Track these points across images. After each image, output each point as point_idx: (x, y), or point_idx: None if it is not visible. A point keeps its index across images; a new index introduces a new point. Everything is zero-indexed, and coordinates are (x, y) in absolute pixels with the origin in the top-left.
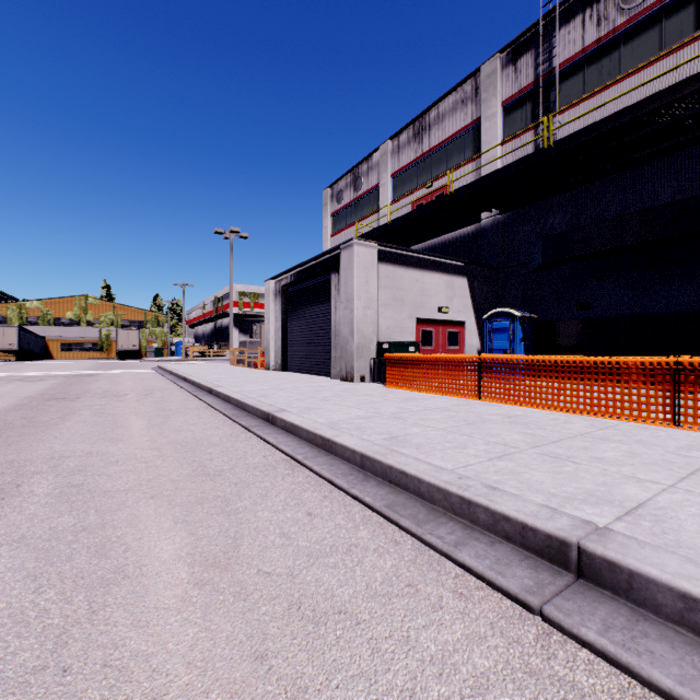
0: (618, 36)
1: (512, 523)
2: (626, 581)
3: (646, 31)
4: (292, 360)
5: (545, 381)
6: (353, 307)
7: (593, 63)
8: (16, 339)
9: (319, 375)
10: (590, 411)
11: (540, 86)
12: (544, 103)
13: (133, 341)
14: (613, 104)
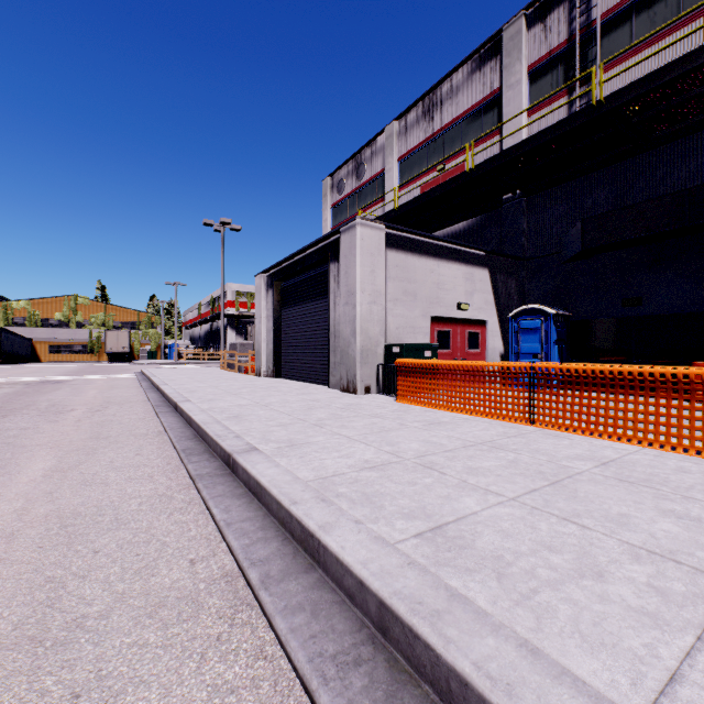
0: None
1: None
2: None
3: None
4: (286, 365)
5: (642, 403)
6: (356, 302)
7: (643, 11)
8: None
9: (316, 383)
10: None
11: (576, 43)
12: (579, 64)
13: (124, 343)
14: (670, 57)
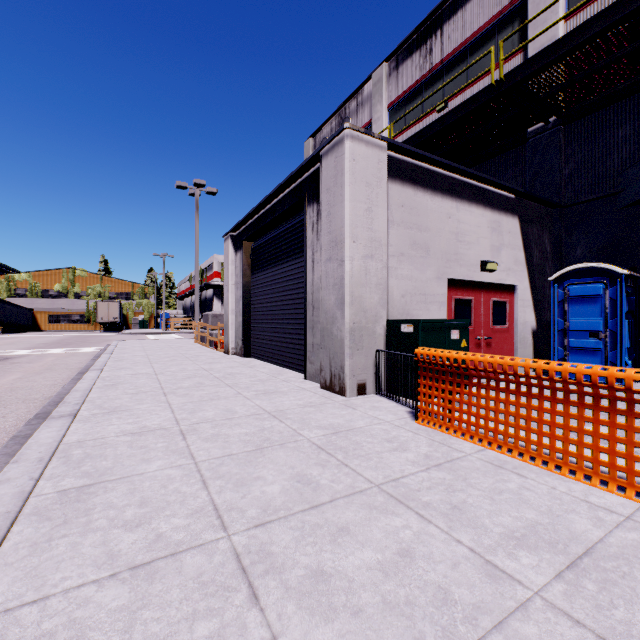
0: None
1: None
2: None
3: None
4: (256, 342)
5: None
6: (344, 256)
7: None
8: None
9: (290, 369)
10: None
11: None
12: None
13: (114, 313)
14: None
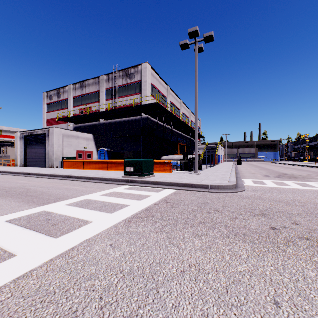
0: (128, 85)
1: (66, 176)
2: (72, 177)
3: (133, 87)
4: (29, 162)
5: (94, 165)
6: (54, 147)
7: (124, 89)
8: None
9: (41, 167)
10: (99, 169)
11: (113, 90)
12: (115, 94)
13: None
14: (127, 101)
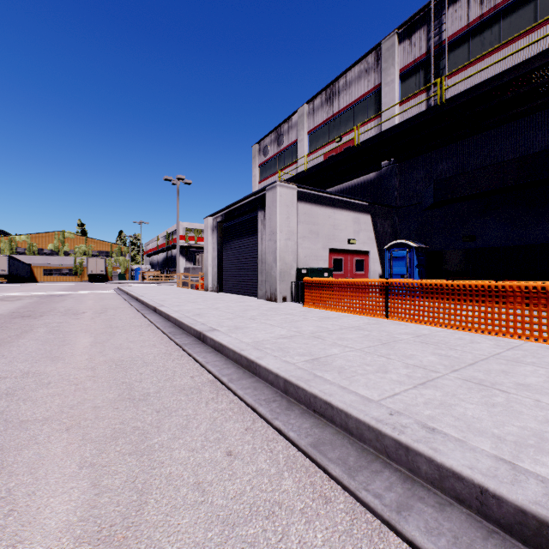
0: (498, 12)
1: (465, 483)
2: None
3: (523, 7)
4: (226, 283)
5: (447, 303)
6: (277, 239)
7: (476, 36)
8: (7, 266)
9: (248, 296)
10: (491, 331)
11: (432, 56)
12: (434, 70)
13: (101, 268)
14: (493, 69)
